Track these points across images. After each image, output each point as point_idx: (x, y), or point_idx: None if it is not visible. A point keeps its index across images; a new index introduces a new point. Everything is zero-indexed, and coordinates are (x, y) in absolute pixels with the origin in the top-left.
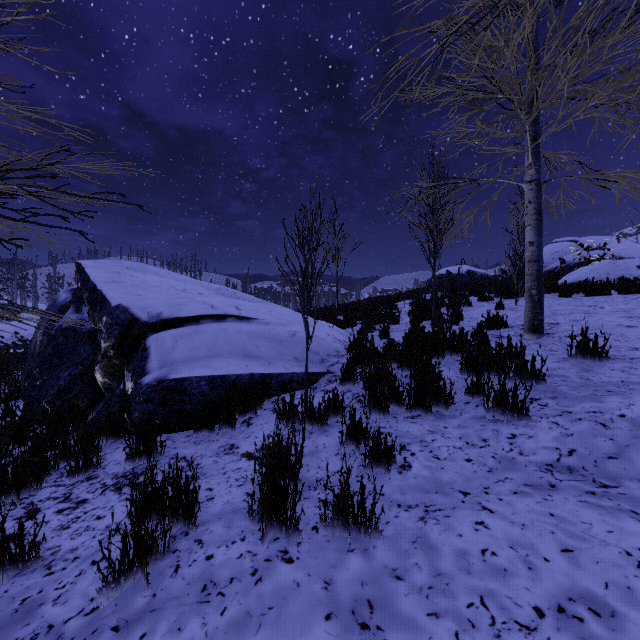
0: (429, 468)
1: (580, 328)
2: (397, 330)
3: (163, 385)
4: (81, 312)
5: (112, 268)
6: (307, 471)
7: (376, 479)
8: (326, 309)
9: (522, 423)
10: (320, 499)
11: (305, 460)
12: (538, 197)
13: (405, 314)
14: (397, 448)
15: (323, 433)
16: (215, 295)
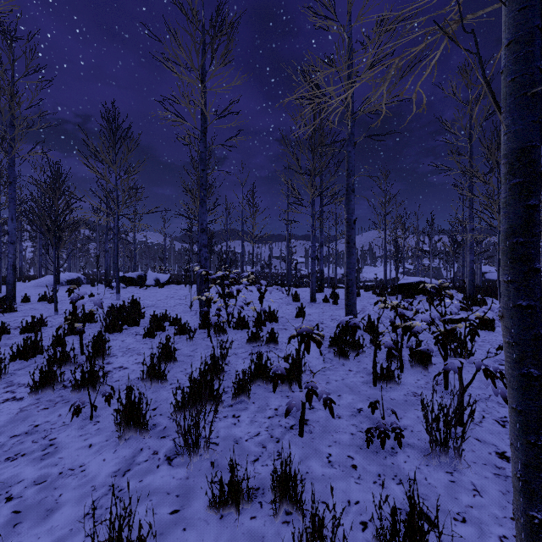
0: None
1: None
2: None
3: (488, 278)
4: None
5: None
6: None
7: None
8: None
9: None
10: None
11: None
12: None
13: None
14: None
15: None
16: (490, 269)
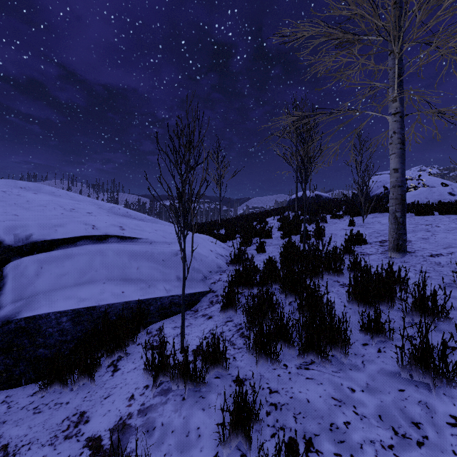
0: None
1: (432, 246)
2: (271, 244)
3: (9, 327)
4: None
5: (1, 187)
6: None
7: None
8: (211, 223)
9: None
10: None
11: None
12: (402, 128)
13: (275, 229)
14: (301, 446)
15: (198, 402)
16: (105, 214)
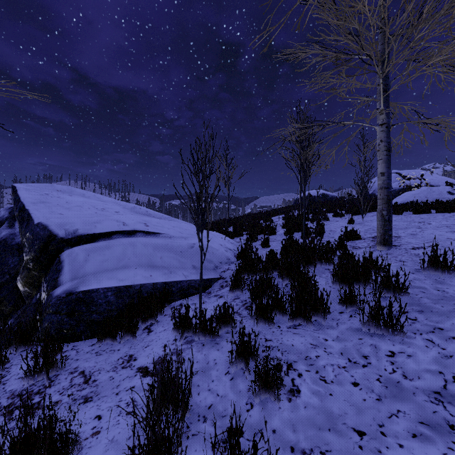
0: (318, 394)
1: (418, 241)
2: (274, 240)
3: (71, 297)
4: (13, 227)
5: (43, 190)
6: (197, 394)
7: (266, 408)
8: (220, 222)
9: (397, 339)
10: (209, 437)
11: (196, 379)
12: (388, 137)
13: (279, 226)
14: (284, 367)
15: (214, 346)
16: (129, 213)
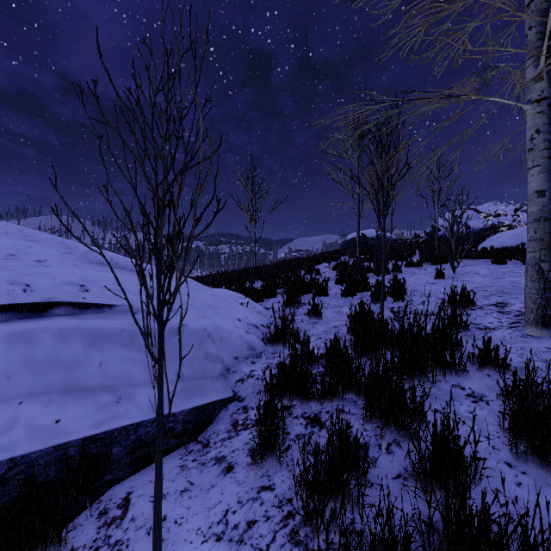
0: None
1: None
2: (328, 306)
3: None
4: None
5: None
6: None
7: None
8: (244, 272)
9: None
10: None
11: None
12: None
13: (330, 281)
14: None
15: None
16: (71, 262)
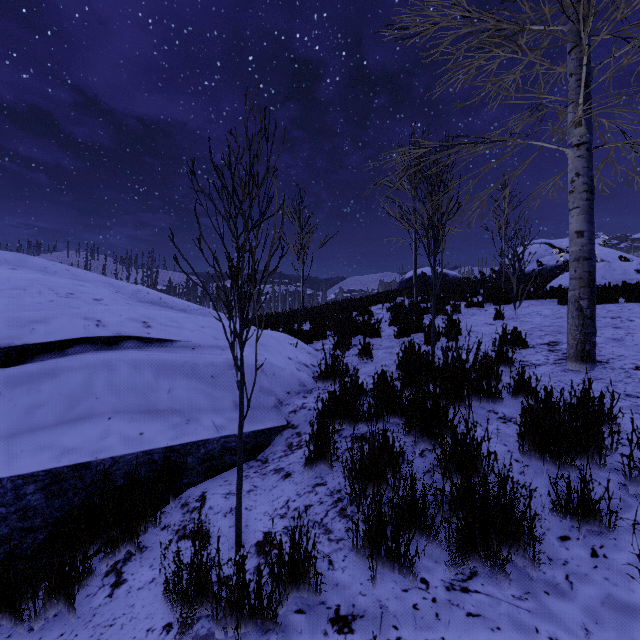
0: None
1: (632, 352)
2: (380, 347)
3: None
4: None
5: None
6: None
7: None
8: (290, 314)
9: None
10: None
11: None
12: (590, 167)
13: (384, 323)
14: None
15: None
16: (124, 301)
